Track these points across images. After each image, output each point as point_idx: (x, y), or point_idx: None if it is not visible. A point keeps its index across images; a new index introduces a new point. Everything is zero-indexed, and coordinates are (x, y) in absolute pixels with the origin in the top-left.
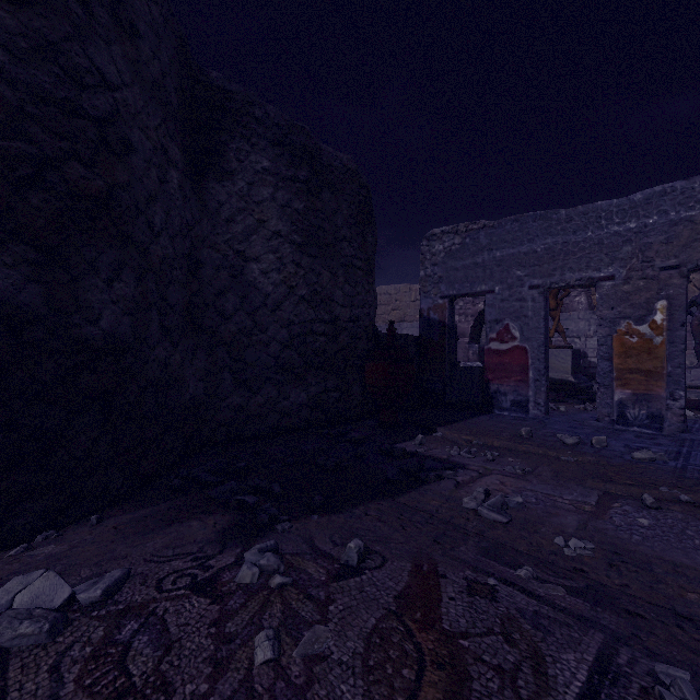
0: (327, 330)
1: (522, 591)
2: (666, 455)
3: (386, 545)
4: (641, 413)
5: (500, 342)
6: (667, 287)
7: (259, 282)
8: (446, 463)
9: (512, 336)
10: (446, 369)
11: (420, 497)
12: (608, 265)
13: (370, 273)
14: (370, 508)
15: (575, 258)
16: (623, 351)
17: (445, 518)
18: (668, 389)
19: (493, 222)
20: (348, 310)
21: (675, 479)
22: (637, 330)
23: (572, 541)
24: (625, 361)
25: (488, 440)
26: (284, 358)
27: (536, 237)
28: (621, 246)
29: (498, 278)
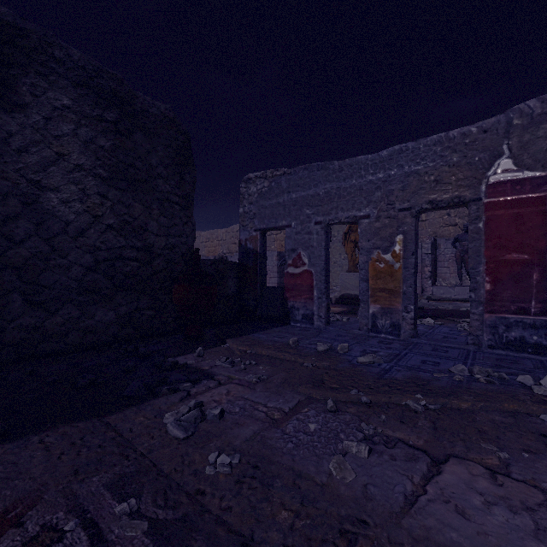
0: (140, 256)
1: (93, 535)
2: (386, 358)
3: (8, 483)
4: (387, 323)
5: (295, 267)
6: (403, 224)
7: (59, 211)
8: (195, 375)
9: (303, 262)
10: (258, 289)
11: (133, 413)
12: (366, 206)
13: (188, 208)
14: (56, 432)
15: (345, 200)
16: (376, 274)
17: (130, 438)
18: (404, 304)
19: (290, 170)
20: (164, 238)
21: (373, 380)
22: (384, 258)
23: (221, 458)
24: (376, 282)
25: (259, 349)
26: (89, 280)
27: (319, 183)
28: (374, 192)
29: (294, 215)
